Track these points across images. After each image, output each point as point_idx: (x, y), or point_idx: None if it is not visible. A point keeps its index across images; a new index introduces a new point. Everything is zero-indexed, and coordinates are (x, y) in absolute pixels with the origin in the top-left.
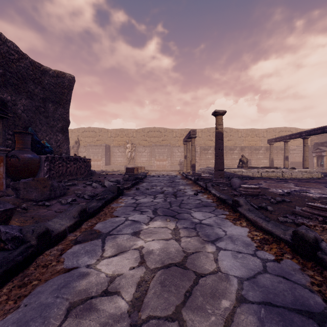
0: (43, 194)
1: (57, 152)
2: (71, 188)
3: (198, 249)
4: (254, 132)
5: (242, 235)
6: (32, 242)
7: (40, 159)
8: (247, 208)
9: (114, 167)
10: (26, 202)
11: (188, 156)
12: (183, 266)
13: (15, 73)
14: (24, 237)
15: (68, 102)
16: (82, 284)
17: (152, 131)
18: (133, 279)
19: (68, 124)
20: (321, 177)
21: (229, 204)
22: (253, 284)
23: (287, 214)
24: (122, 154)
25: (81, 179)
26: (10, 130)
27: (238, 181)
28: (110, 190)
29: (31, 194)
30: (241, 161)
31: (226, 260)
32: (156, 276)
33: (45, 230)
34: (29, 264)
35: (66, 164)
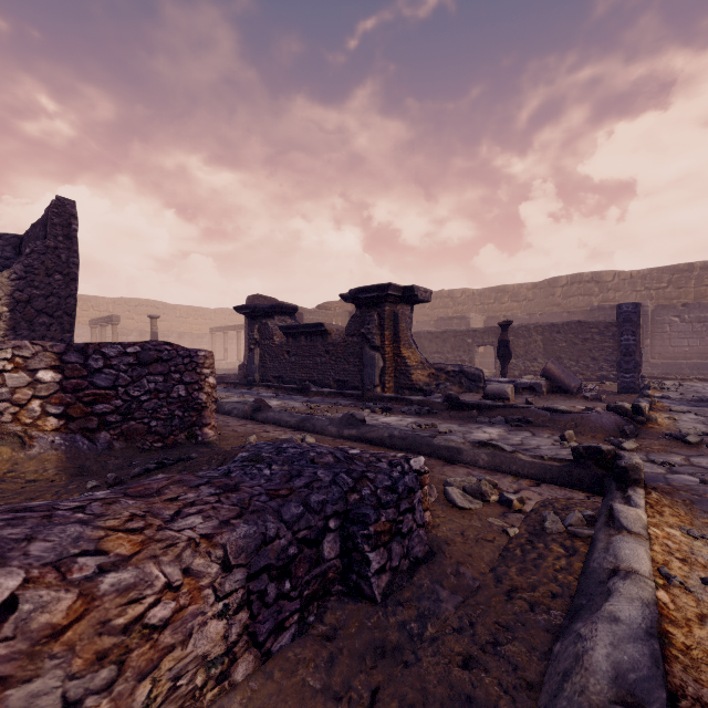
0: None
1: None
2: None
3: None
4: (199, 312)
5: None
6: None
7: None
8: None
9: None
10: None
11: None
12: None
13: None
14: None
15: None
16: None
17: None
18: None
19: None
20: None
21: None
22: None
23: None
24: None
25: None
26: None
27: None
28: None
29: None
30: None
31: None
32: None
33: None
34: None
35: None
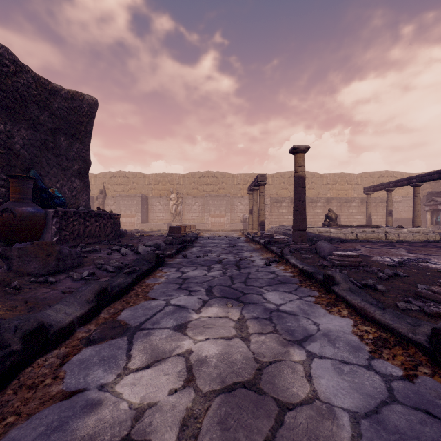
0: (47, 266)
1: (72, 204)
2: (89, 256)
3: (278, 355)
4: (345, 178)
5: (344, 331)
6: (13, 347)
7: (46, 214)
8: (346, 287)
9: (154, 226)
10: (21, 277)
11: (254, 210)
12: (255, 388)
13: (10, 92)
14: (1, 338)
15: (88, 135)
16: (87, 424)
17: (204, 176)
18: (174, 414)
19: (89, 166)
20: (440, 240)
21: (319, 280)
22: (378, 426)
23: (408, 297)
24: (165, 207)
25: (106, 243)
26: (4, 173)
27: (329, 245)
28: (145, 259)
29: (29, 266)
30: (328, 217)
31: (325, 377)
32: (212, 407)
33: (37, 325)
34: (7, 383)
35: (85, 221)
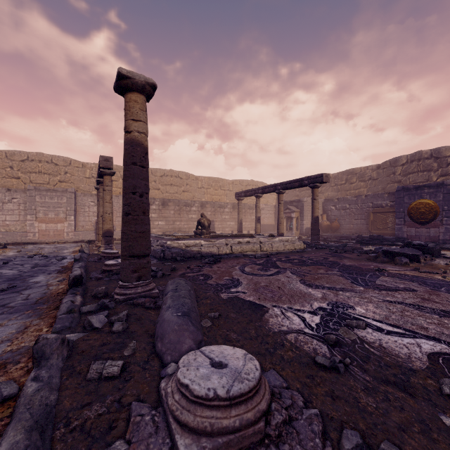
0: None
1: None
2: None
3: None
4: (218, 183)
5: None
6: None
7: None
8: None
9: None
10: None
11: (101, 212)
12: None
13: None
14: None
15: None
16: None
17: (33, 160)
18: None
19: None
20: (304, 248)
21: None
22: None
23: None
24: None
25: None
26: None
27: (176, 319)
28: None
29: None
30: (200, 224)
31: None
32: None
33: None
34: None
35: None
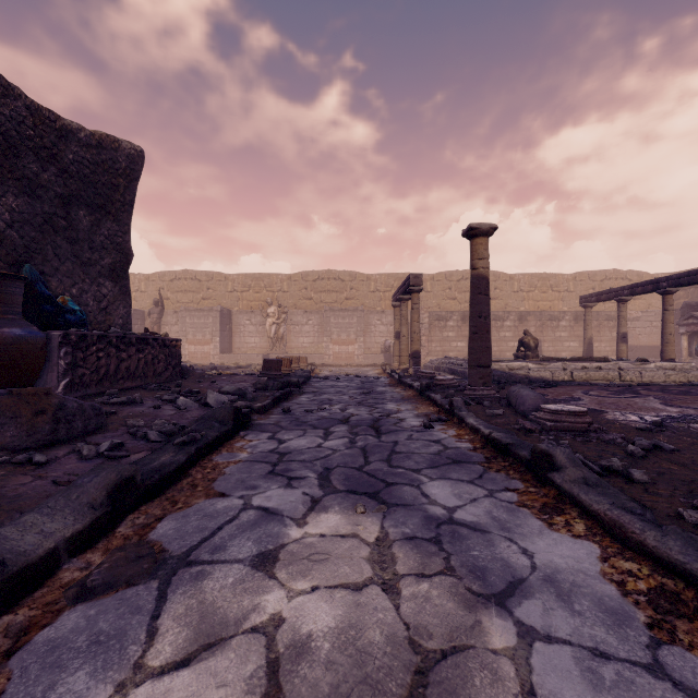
0: (35, 433)
1: (100, 323)
2: (121, 412)
3: (459, 633)
4: (548, 281)
5: (585, 572)
6: None
7: (48, 339)
8: (578, 475)
9: (240, 358)
10: None
11: (403, 332)
12: None
13: None
14: None
15: (128, 208)
16: None
17: (323, 279)
18: None
19: (129, 260)
20: None
21: (522, 460)
22: None
23: (697, 496)
24: (259, 328)
25: (154, 387)
26: None
27: (532, 393)
28: (215, 418)
29: (2, 433)
30: (523, 344)
31: (566, 697)
32: None
33: None
34: None
35: (118, 351)
